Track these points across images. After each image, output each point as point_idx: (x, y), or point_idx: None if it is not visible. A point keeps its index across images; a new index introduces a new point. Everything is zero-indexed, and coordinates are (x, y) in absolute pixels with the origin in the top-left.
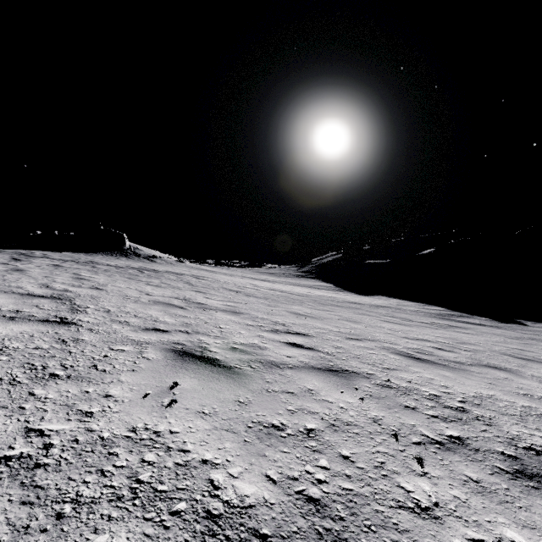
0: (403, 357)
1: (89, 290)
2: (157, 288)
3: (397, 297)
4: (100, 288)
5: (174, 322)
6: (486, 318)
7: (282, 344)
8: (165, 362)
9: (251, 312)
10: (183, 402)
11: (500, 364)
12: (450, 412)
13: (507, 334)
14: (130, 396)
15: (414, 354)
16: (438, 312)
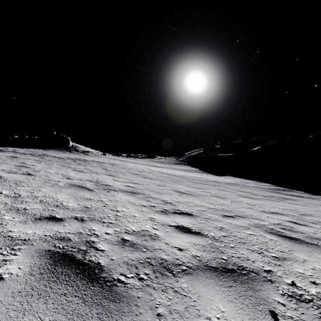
0: (278, 238)
1: (20, 175)
2: (79, 173)
3: (239, 177)
4: (31, 173)
5: (75, 206)
6: (301, 191)
7: (172, 229)
8: (22, 284)
9: (146, 192)
10: None
11: None
12: None
13: None
14: None
15: (283, 232)
16: (269, 187)
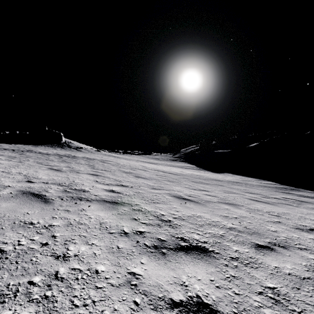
0: None
1: None
2: (53, 172)
3: (239, 174)
4: None
5: None
6: (310, 190)
7: None
8: None
9: (134, 201)
10: None
11: None
12: None
13: None
14: None
15: None
16: (274, 186)
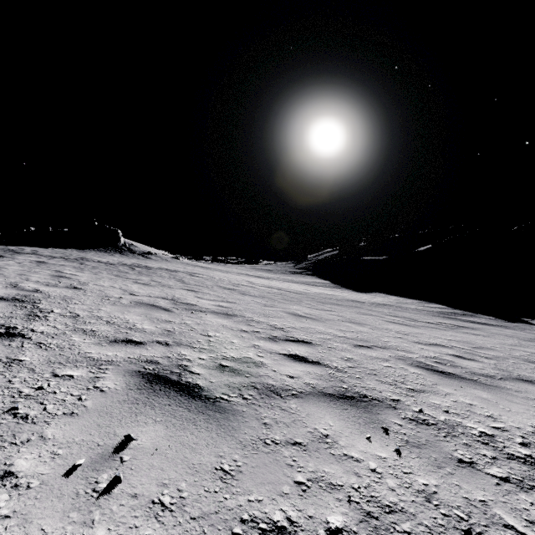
0: (425, 371)
1: (64, 289)
2: (144, 286)
3: (396, 294)
4: (78, 287)
5: (153, 329)
6: (490, 316)
7: (282, 357)
8: (124, 396)
9: (246, 314)
10: (131, 480)
11: (533, 376)
12: (520, 467)
13: (519, 336)
14: (46, 473)
15: (435, 365)
16: (440, 311)
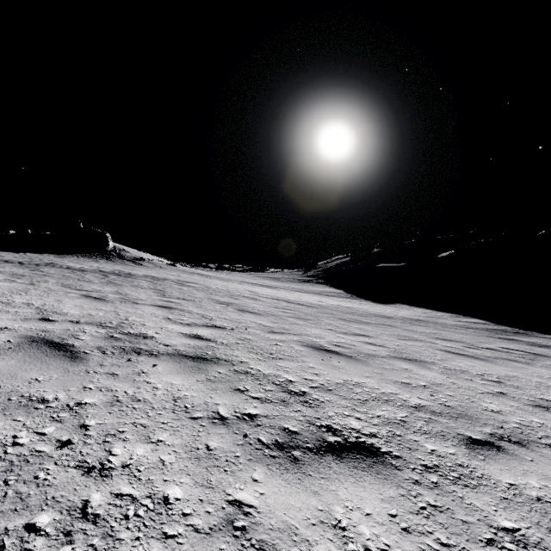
0: None
1: None
2: (90, 302)
3: (420, 306)
4: None
5: None
6: (548, 335)
7: None
8: None
9: (237, 356)
10: None
11: None
12: None
13: None
14: None
15: None
16: (485, 328)
